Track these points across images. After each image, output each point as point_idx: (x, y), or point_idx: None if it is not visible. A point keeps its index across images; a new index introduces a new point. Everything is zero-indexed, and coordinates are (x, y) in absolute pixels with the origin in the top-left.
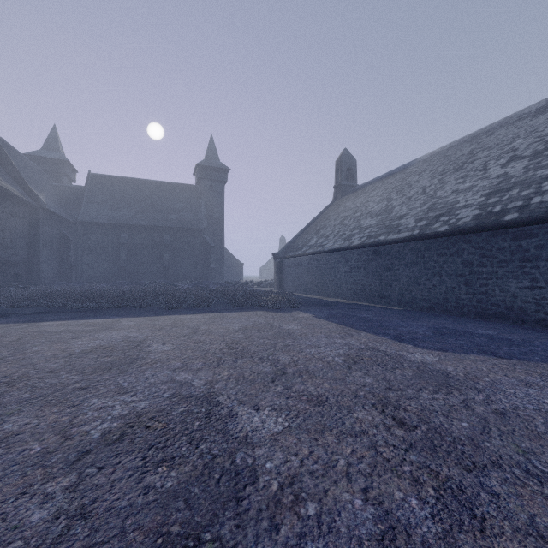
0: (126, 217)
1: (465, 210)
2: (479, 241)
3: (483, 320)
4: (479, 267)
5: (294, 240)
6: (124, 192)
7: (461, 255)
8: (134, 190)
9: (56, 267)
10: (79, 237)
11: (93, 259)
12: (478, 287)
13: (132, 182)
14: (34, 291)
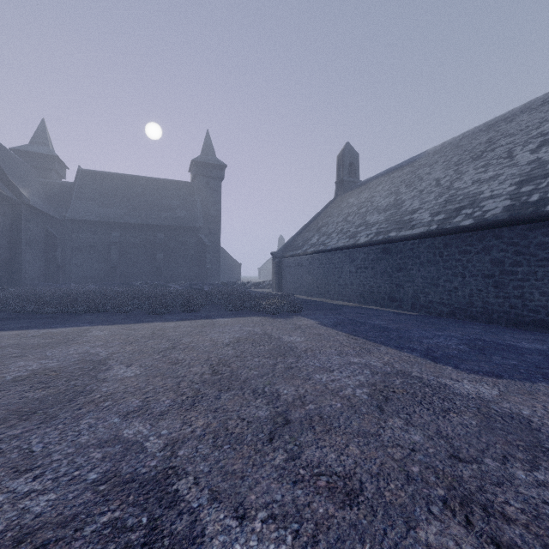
0: (117, 214)
1: (492, 201)
2: (512, 236)
3: (518, 329)
4: (513, 266)
5: (294, 238)
6: (116, 188)
7: (490, 253)
8: (127, 187)
9: (42, 267)
10: (67, 236)
11: (83, 258)
12: (511, 289)
13: (124, 179)
14: (10, 293)
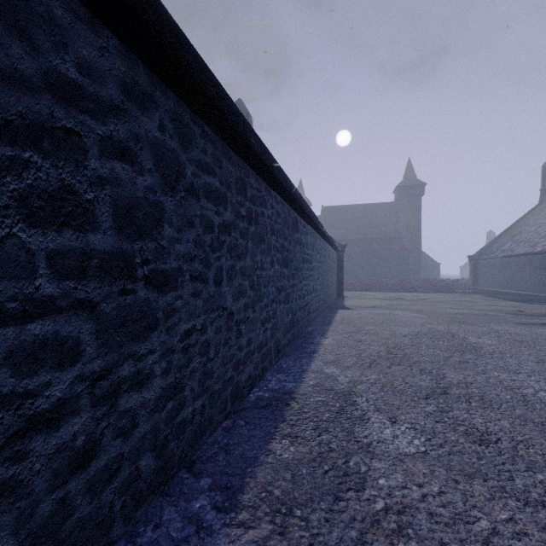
0: (346, 234)
1: None
2: None
3: None
4: None
5: (491, 244)
6: (343, 216)
7: None
8: (350, 214)
9: None
10: None
11: None
12: None
13: (348, 208)
14: None
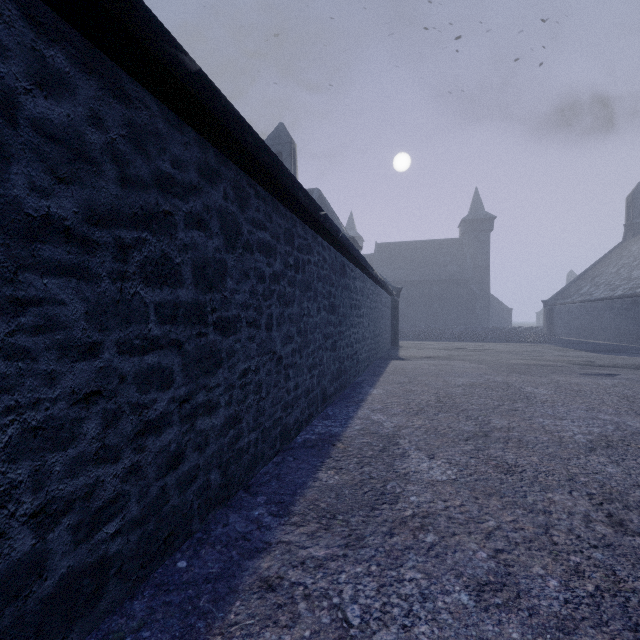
0: (403, 275)
1: None
2: None
3: None
4: None
5: (568, 286)
6: (401, 254)
7: None
8: (408, 252)
9: None
10: None
11: None
12: None
13: (406, 245)
14: None
